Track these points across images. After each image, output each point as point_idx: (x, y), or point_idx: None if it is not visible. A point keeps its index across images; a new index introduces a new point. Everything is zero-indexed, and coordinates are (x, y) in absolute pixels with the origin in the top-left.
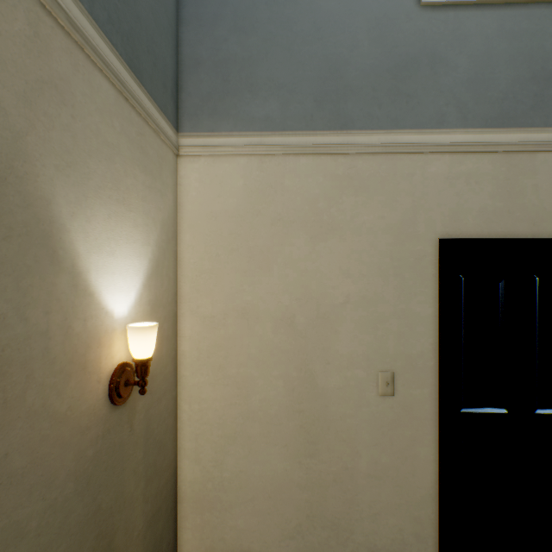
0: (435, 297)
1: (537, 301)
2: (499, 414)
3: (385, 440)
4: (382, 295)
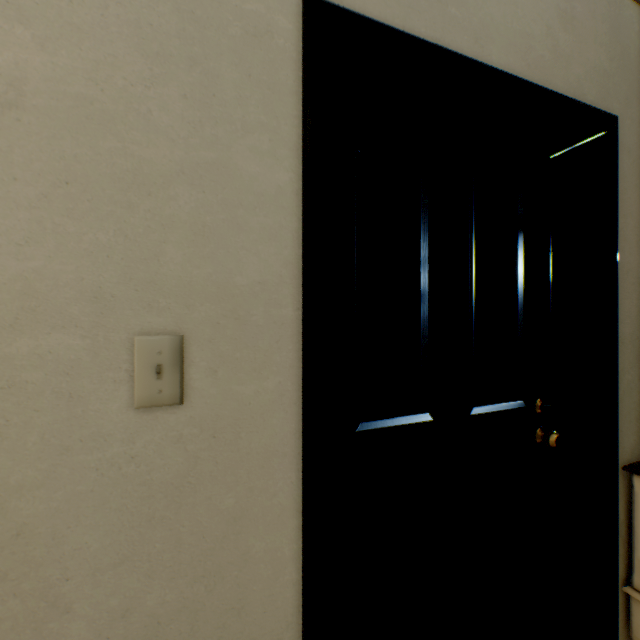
0: (297, 145)
1: (474, 219)
2: (421, 425)
3: (156, 538)
4: (148, 109)
